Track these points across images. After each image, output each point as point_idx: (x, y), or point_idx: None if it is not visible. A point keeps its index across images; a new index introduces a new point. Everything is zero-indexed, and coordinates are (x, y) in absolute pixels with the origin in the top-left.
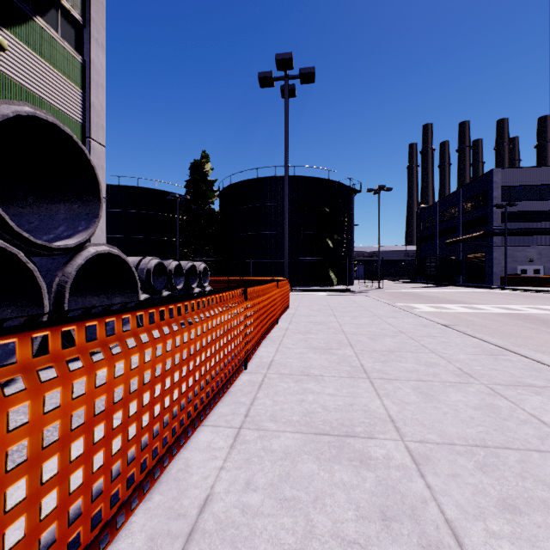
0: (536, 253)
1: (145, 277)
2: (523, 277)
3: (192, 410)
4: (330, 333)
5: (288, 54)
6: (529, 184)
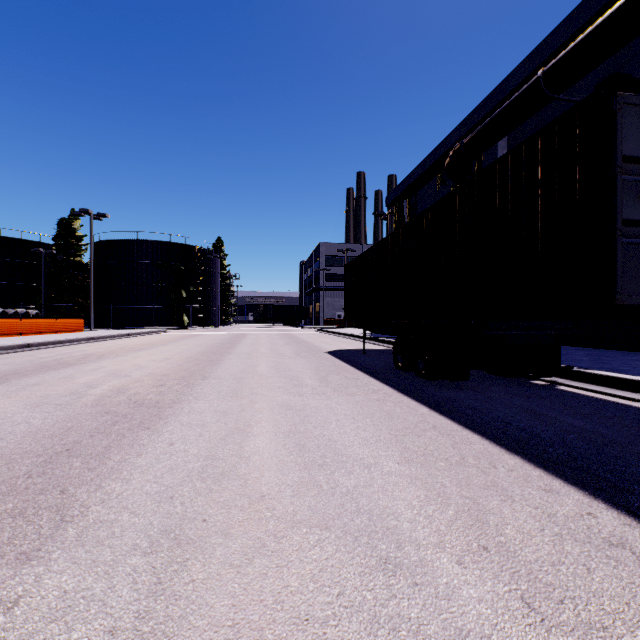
0: None
1: None
2: (328, 319)
3: None
4: (69, 334)
5: (86, 209)
6: (343, 255)
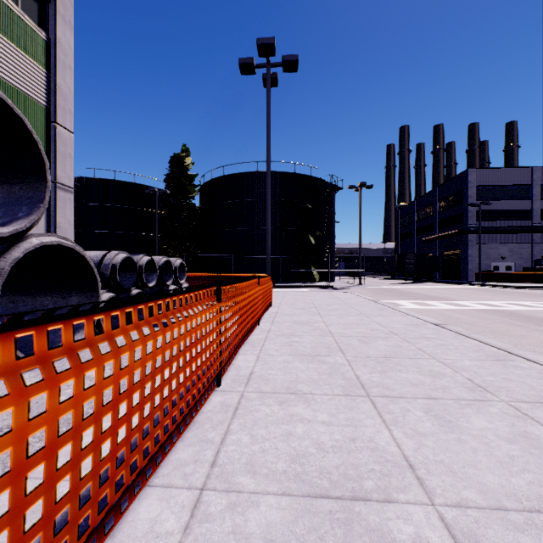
0: (508, 250)
1: (110, 273)
2: (497, 273)
3: (125, 475)
4: (317, 336)
5: (270, 39)
6: (502, 184)
